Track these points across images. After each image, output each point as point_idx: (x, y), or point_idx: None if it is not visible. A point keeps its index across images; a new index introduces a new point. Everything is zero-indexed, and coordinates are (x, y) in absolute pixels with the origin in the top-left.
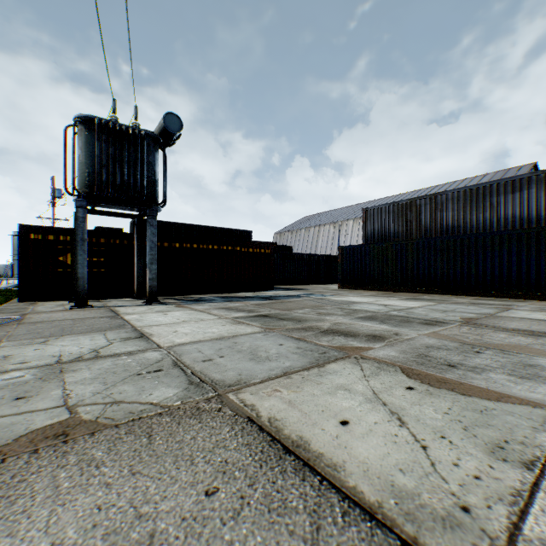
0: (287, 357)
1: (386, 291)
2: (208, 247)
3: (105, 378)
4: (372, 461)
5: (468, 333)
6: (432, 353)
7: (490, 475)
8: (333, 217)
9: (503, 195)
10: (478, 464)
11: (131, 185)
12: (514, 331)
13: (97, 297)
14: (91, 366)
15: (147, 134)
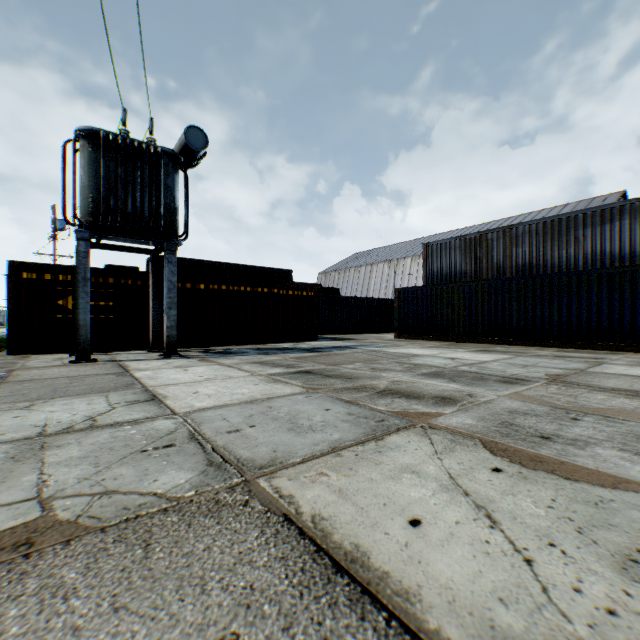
0: (335, 426)
1: (451, 341)
2: (239, 289)
3: (98, 457)
4: (458, 584)
5: (558, 393)
6: (517, 421)
7: (629, 608)
8: (388, 255)
9: (591, 228)
10: (608, 589)
11: (145, 213)
12: (613, 391)
13: (105, 349)
14: (83, 440)
15: (164, 151)
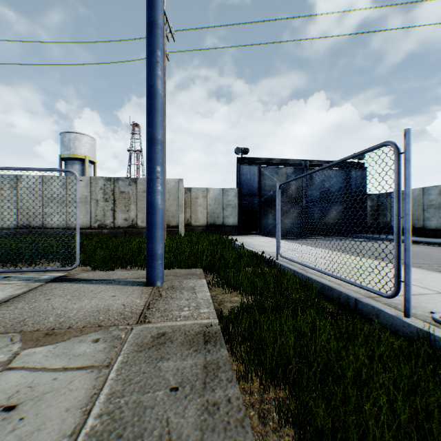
0: None
1: None
2: None
3: None
4: (2, 294)
5: None
6: None
7: None
8: None
9: None
10: None
11: None
12: None
13: None
14: None
15: None
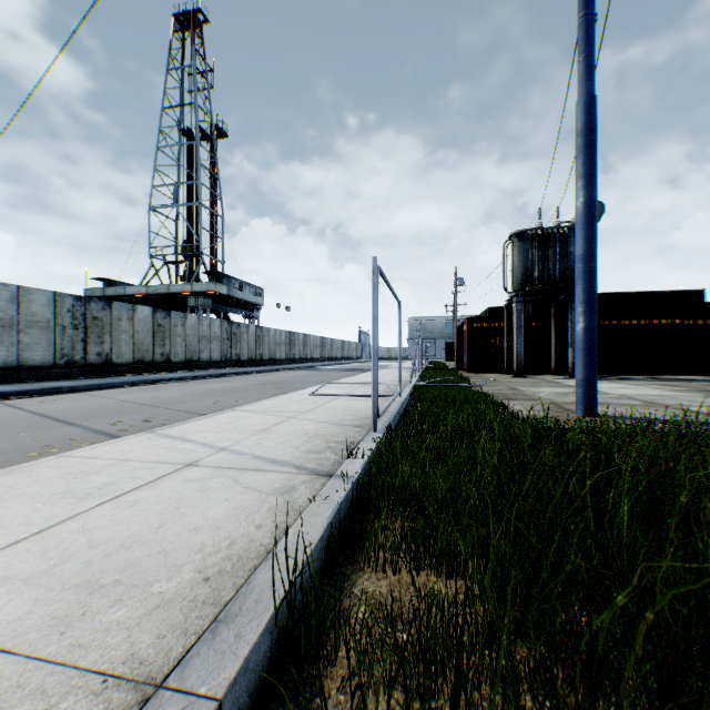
0: None
1: None
2: (630, 323)
3: None
4: None
5: None
6: None
7: None
8: None
9: None
10: None
11: (556, 277)
12: None
13: None
14: None
15: (567, 228)
